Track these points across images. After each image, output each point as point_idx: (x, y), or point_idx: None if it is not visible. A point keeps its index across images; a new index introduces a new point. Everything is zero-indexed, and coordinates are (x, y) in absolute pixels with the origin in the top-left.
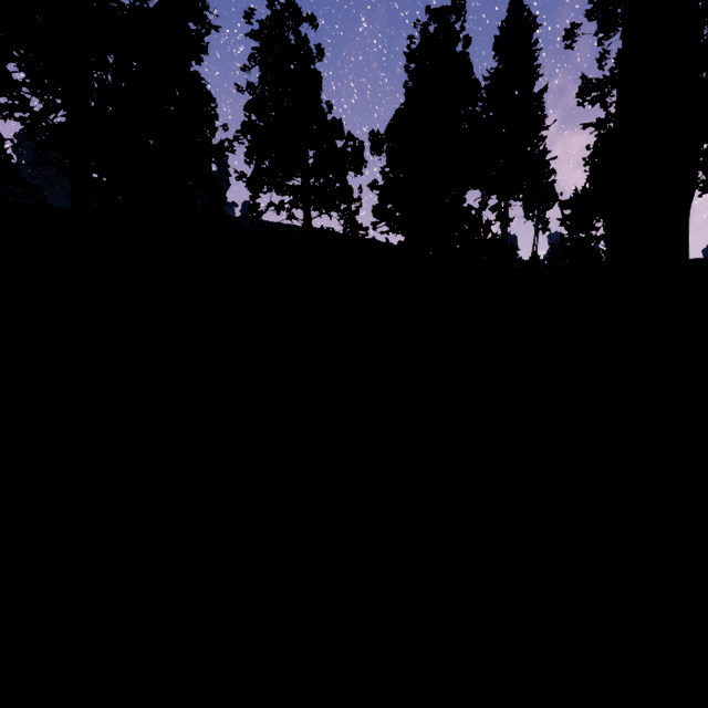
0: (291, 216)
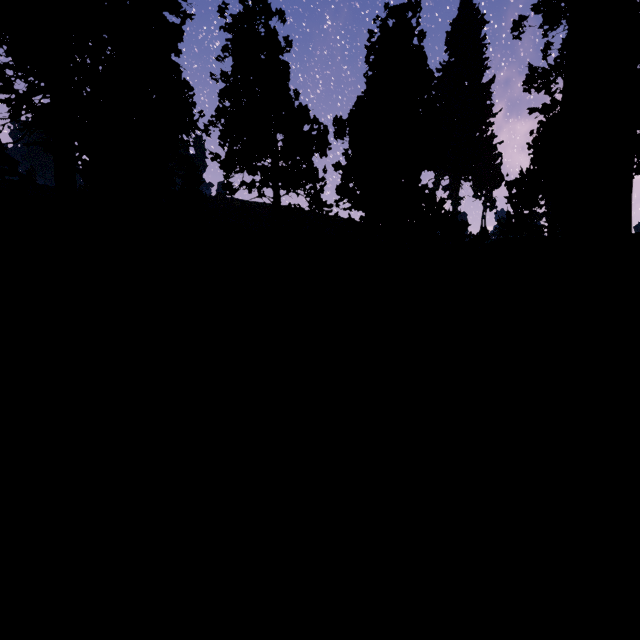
0: (262, 194)
